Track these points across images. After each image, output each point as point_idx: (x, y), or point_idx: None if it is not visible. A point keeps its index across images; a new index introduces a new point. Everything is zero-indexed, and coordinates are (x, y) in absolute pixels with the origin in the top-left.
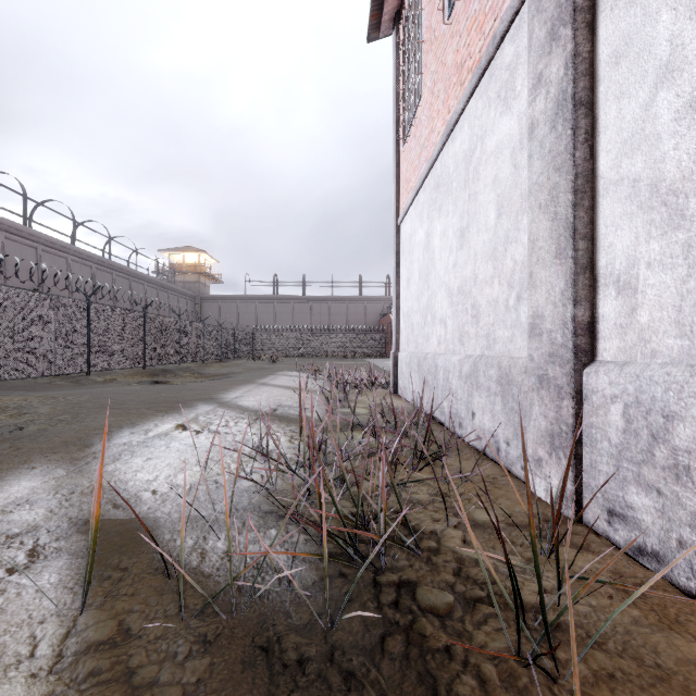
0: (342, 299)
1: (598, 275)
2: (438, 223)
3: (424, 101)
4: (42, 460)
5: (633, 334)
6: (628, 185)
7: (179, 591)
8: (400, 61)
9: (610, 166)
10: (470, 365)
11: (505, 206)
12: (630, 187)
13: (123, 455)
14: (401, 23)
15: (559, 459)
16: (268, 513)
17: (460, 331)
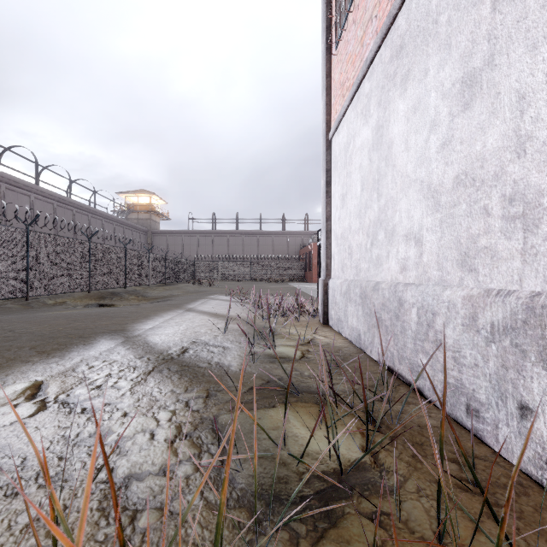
0: (268, 233)
1: None
2: (402, 100)
3: None
4: None
5: None
6: None
7: None
8: None
9: None
10: (511, 311)
11: None
12: None
13: None
14: None
15: None
16: None
17: (463, 247)
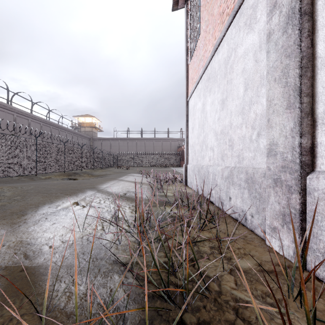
0: (159, 139)
1: (317, 118)
2: (209, 98)
3: (201, 37)
4: None
5: None
6: None
7: None
8: (188, 19)
9: None
10: (228, 172)
11: (249, 84)
12: None
13: (40, 220)
14: (189, 0)
15: (289, 229)
16: (114, 262)
17: (222, 153)
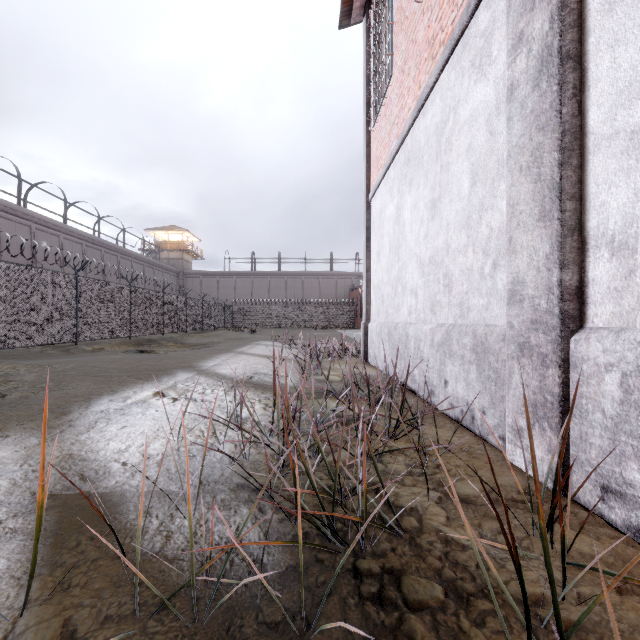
0: (314, 275)
1: (588, 237)
2: (409, 196)
3: (394, 80)
4: (18, 428)
5: (631, 298)
6: (624, 138)
7: (135, 585)
8: (371, 45)
9: (602, 121)
10: (442, 334)
11: (479, 173)
12: (627, 140)
13: (98, 422)
14: (372, 9)
15: (543, 430)
16: (240, 487)
17: (432, 300)
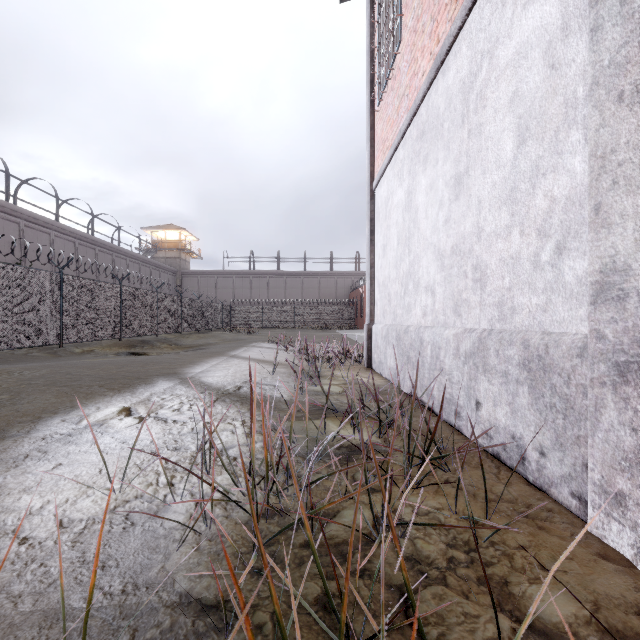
0: (314, 274)
1: None
2: (423, 176)
3: (404, 45)
4: None
5: None
6: None
7: None
8: (375, 17)
9: None
10: (473, 342)
11: (532, 126)
12: None
13: (28, 458)
14: None
15: None
16: (183, 599)
17: (455, 299)
